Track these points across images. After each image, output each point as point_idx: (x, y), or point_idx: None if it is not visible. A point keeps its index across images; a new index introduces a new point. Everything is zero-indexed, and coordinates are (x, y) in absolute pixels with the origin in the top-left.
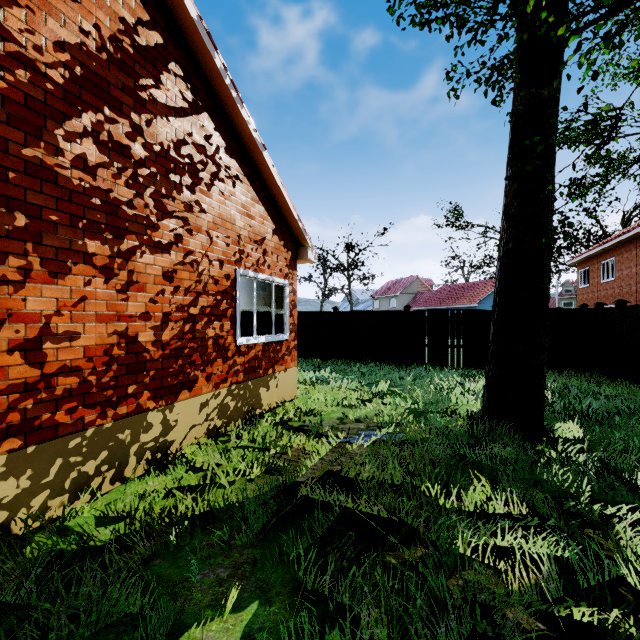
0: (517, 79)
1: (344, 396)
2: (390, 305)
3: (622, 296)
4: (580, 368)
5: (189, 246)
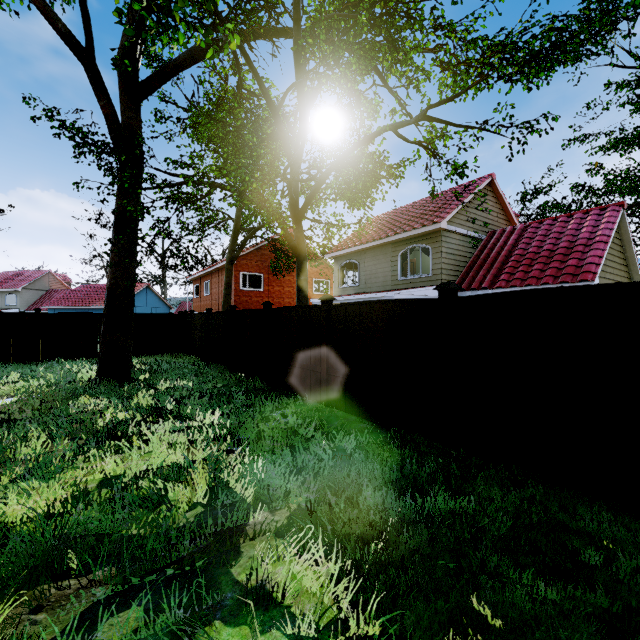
0: (116, 195)
1: None
2: (7, 302)
3: (213, 305)
4: (176, 351)
5: None
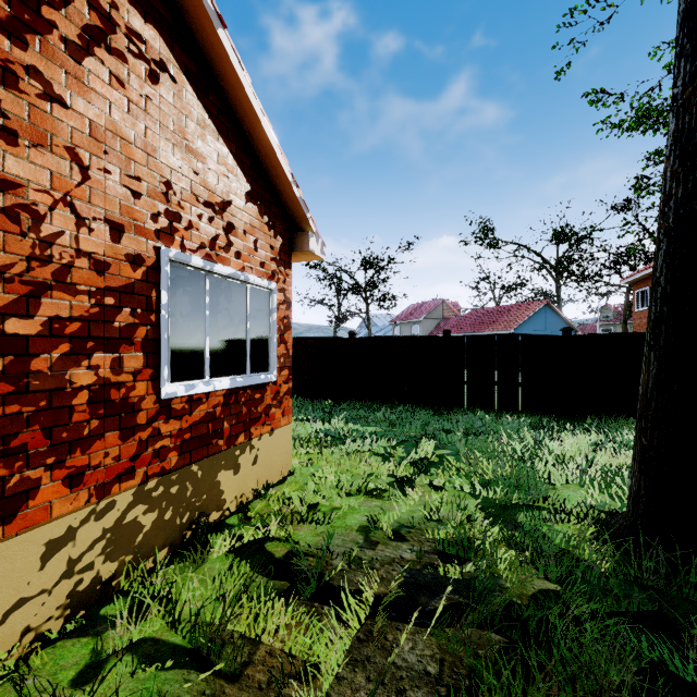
0: None
1: (368, 471)
2: (413, 332)
3: None
4: None
5: (2, 168)
